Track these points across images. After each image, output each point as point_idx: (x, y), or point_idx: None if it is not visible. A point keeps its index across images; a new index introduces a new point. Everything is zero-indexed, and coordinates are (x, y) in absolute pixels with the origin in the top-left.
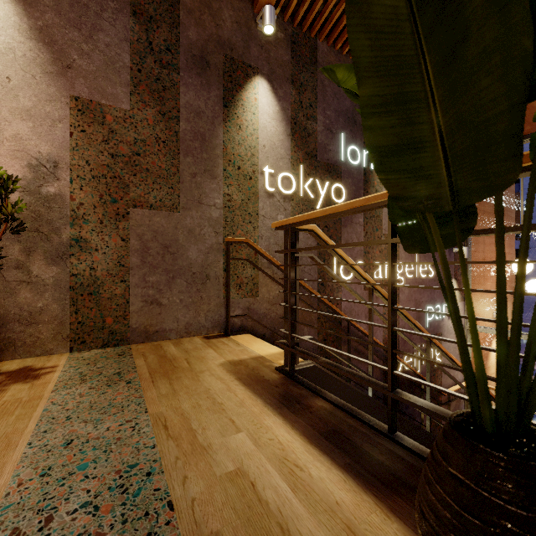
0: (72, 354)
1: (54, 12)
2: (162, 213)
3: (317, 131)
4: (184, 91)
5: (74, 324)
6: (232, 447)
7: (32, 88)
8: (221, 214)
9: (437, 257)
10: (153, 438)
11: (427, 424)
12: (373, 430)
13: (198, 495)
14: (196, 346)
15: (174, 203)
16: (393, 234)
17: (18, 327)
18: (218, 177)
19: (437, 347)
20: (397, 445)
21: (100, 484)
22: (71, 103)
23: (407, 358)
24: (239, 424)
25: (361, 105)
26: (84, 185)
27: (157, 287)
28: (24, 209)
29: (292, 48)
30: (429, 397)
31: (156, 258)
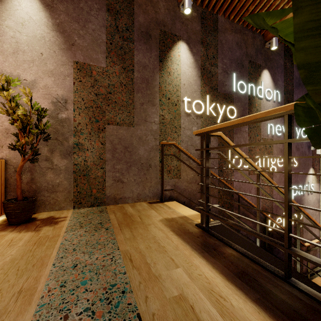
0: (74, 210)
1: (65, 14)
2: (123, 128)
3: (218, 73)
4: (136, 54)
5: (75, 193)
6: (174, 278)
7: (53, 58)
8: (158, 127)
9: (300, 153)
10: (124, 267)
11: (297, 266)
12: (272, 274)
13: (156, 311)
14: (144, 208)
15: (130, 121)
16: (289, 136)
17: (47, 194)
18: (156, 104)
19: (305, 214)
20: (293, 288)
21: (95, 296)
22: (74, 65)
23: (278, 220)
24: (177, 262)
25: (294, 32)
26: (80, 112)
27: (120, 172)
28: (50, 127)
29: (202, 22)
30: (299, 248)
31: (120, 154)
